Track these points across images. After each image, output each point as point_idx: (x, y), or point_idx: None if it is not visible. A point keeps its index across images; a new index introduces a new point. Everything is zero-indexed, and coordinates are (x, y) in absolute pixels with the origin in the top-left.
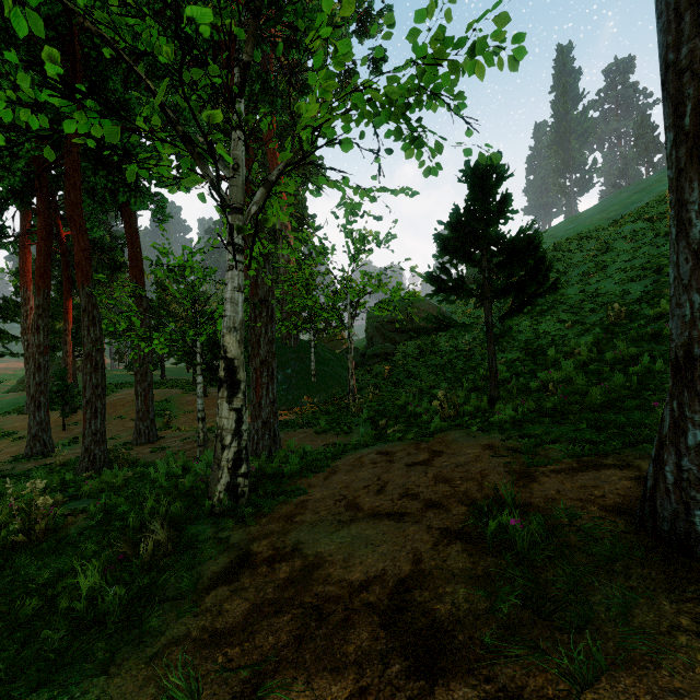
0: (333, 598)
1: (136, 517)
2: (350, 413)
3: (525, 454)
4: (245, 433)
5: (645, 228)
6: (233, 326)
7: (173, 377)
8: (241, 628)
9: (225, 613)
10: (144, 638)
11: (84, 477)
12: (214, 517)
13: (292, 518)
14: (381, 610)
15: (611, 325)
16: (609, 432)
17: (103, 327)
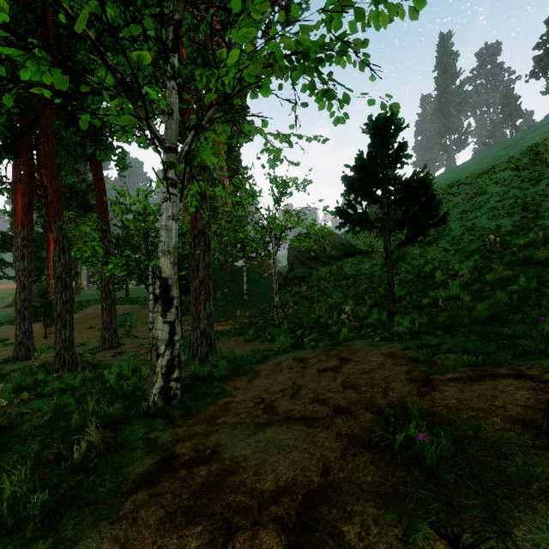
0: (243, 510)
1: (78, 418)
2: (274, 325)
3: (423, 362)
4: (177, 343)
5: (513, 175)
6: (167, 250)
7: (135, 296)
8: (151, 540)
9: (140, 521)
10: (58, 548)
11: (54, 377)
12: (149, 417)
13: (215, 420)
14: (288, 528)
15: (488, 252)
16: (498, 343)
17: (72, 254)
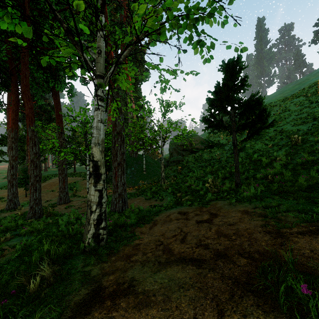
0: None
1: (37, 255)
2: (162, 189)
3: (271, 218)
4: (104, 204)
5: (305, 99)
6: (97, 142)
7: (79, 172)
8: None
9: None
10: None
11: (29, 222)
12: (85, 254)
13: (130, 258)
14: None
15: (293, 145)
16: None
17: (40, 147)
